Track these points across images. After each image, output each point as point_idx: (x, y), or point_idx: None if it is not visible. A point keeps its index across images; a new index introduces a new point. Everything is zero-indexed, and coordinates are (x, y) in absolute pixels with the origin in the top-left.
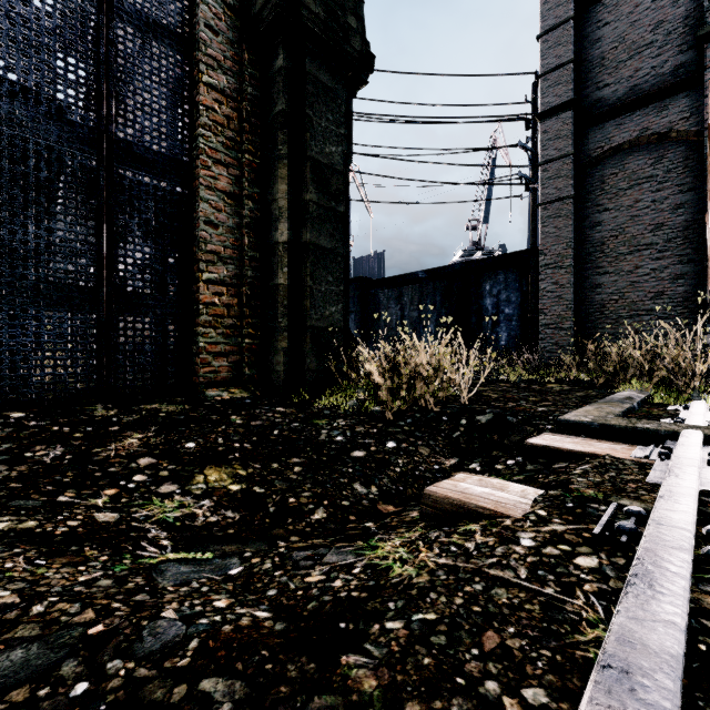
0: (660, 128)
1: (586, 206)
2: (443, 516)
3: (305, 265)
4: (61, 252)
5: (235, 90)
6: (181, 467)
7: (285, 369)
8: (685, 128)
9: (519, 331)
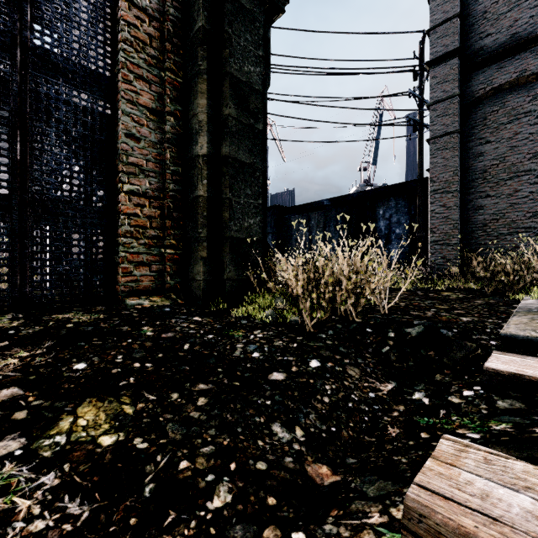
0: None
1: (469, 140)
2: None
3: (224, 178)
4: None
5: (158, 10)
6: (49, 402)
7: (205, 279)
8: None
9: (408, 247)
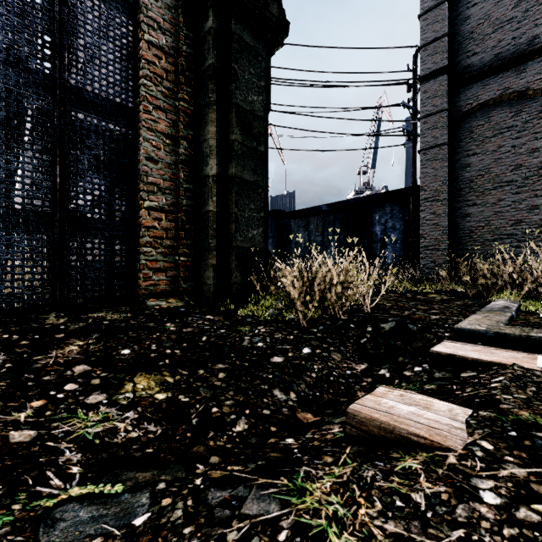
0: (519, 87)
1: (458, 151)
2: (369, 439)
3: (231, 195)
4: (19, 181)
5: (172, 48)
6: (113, 374)
7: (214, 283)
8: (540, 86)
9: (402, 251)
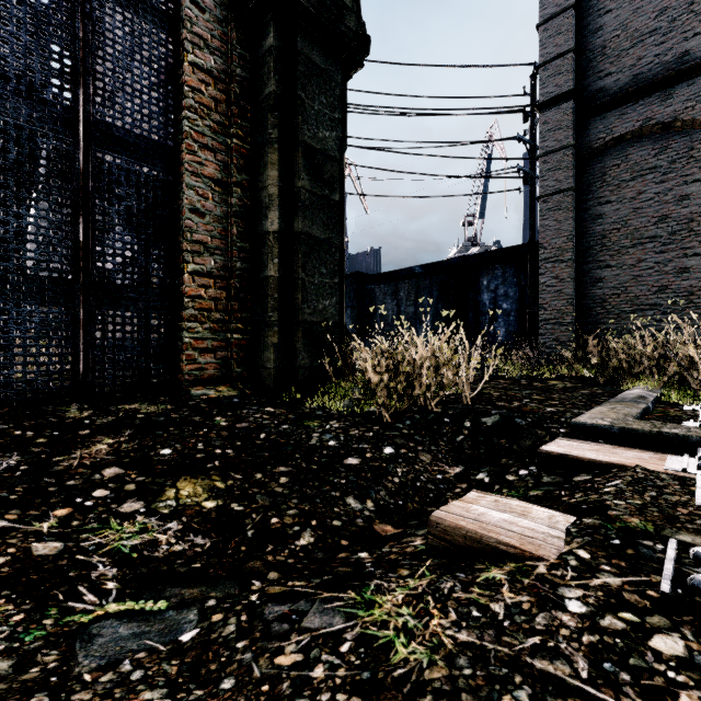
0: (664, 117)
1: (587, 199)
2: (454, 551)
3: (297, 256)
4: (32, 240)
5: (223, 71)
6: (151, 479)
7: (276, 367)
8: (690, 117)
9: (517, 326)
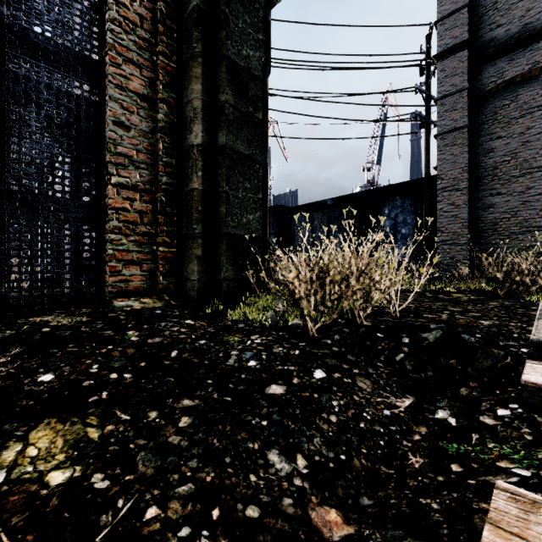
0: None
1: (479, 135)
2: None
3: (221, 169)
4: None
5: None
6: None
7: (200, 278)
8: None
9: (414, 248)
